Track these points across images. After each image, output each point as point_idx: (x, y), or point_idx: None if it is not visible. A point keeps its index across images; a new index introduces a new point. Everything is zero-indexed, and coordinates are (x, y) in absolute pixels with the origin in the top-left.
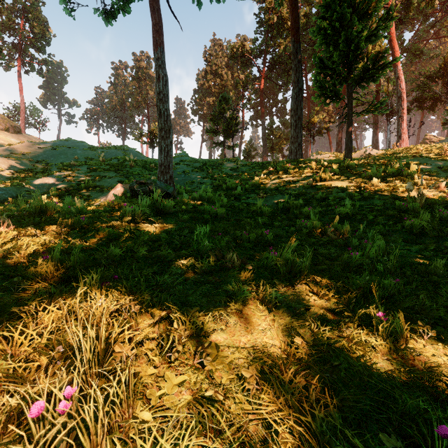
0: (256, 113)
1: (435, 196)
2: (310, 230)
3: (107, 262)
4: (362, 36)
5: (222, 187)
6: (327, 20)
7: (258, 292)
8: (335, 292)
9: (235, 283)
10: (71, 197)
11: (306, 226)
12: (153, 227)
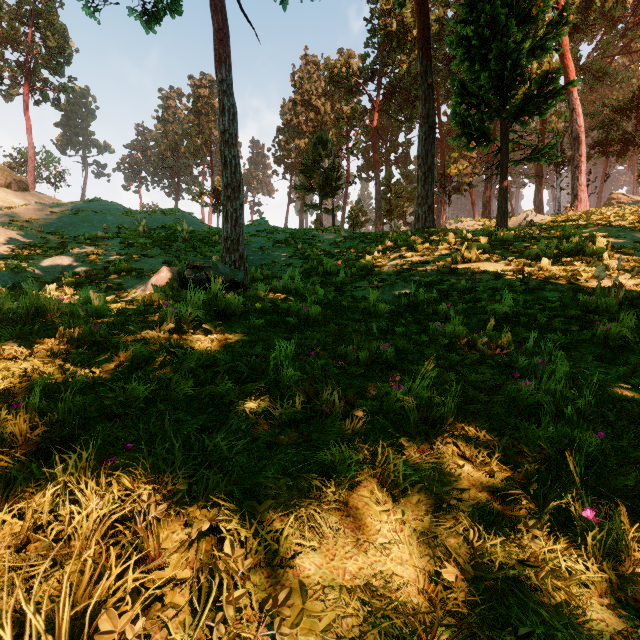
0: (367, 162)
1: (636, 286)
2: (450, 340)
3: (122, 411)
4: (524, 49)
5: (318, 271)
6: (472, 26)
7: (375, 465)
8: (501, 457)
9: (336, 447)
10: (89, 287)
11: (444, 334)
12: (209, 339)
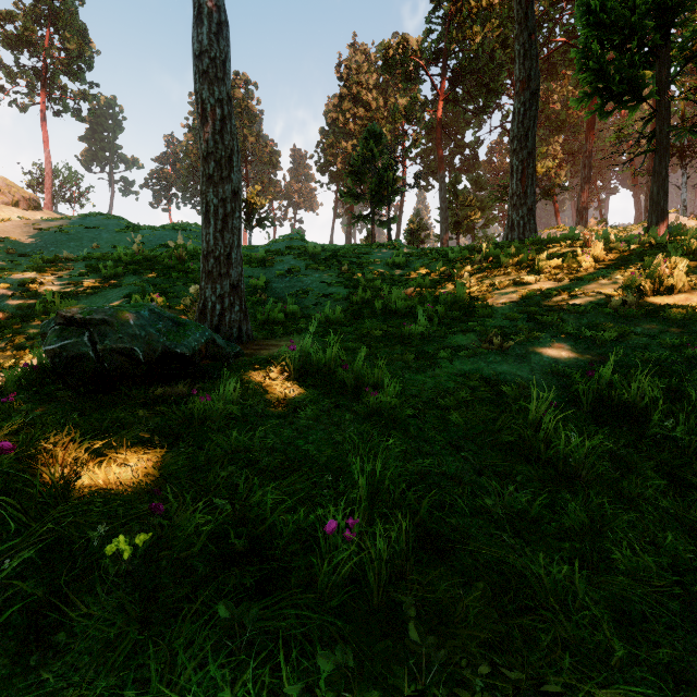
0: (427, 166)
1: None
2: None
3: None
4: None
5: (373, 309)
6: None
7: None
8: None
9: None
10: None
11: None
12: None
